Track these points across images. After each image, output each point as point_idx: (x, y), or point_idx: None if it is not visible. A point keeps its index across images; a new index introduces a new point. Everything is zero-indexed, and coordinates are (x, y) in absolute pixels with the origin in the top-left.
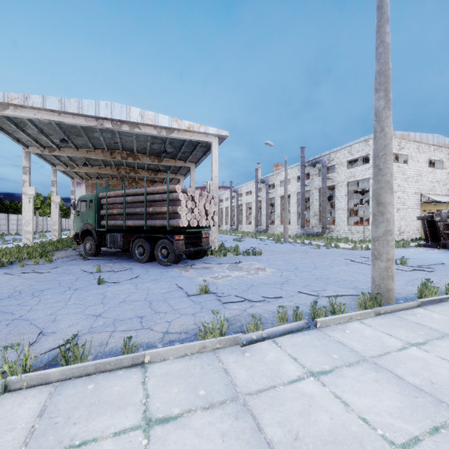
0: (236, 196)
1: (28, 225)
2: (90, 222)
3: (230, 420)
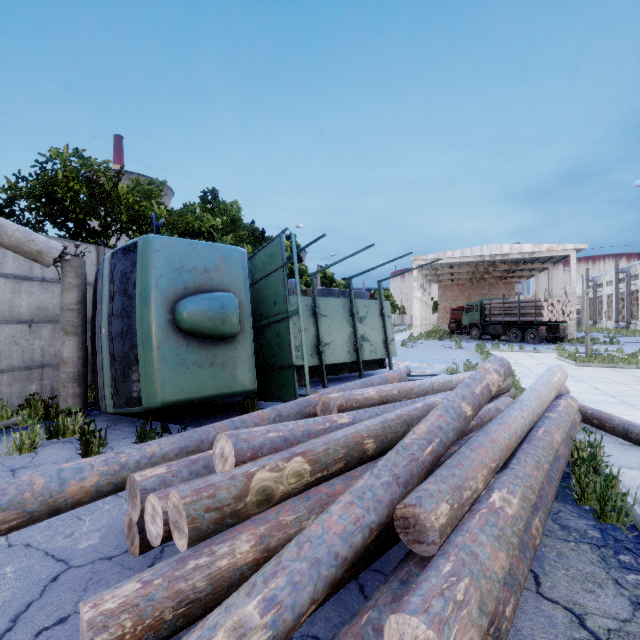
0: (626, 280)
1: (423, 321)
2: (476, 319)
3: None
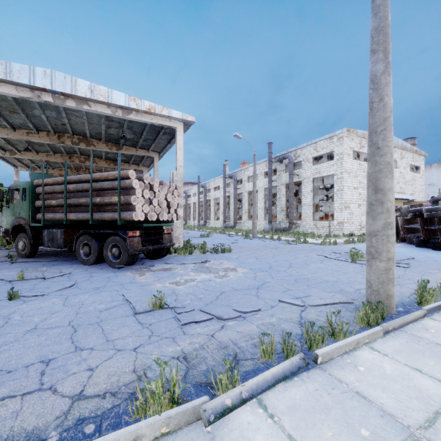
0: (204, 192)
1: None
2: (24, 216)
3: None
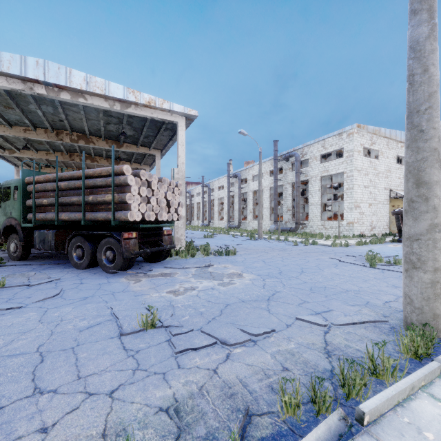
0: (208, 191)
1: None
2: (15, 216)
3: None
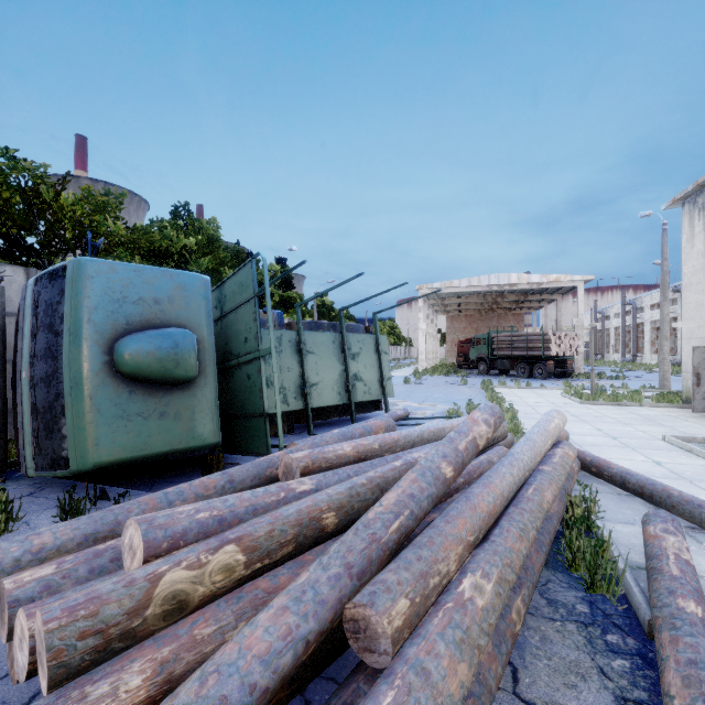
0: (632, 312)
1: (429, 354)
2: (484, 353)
3: None
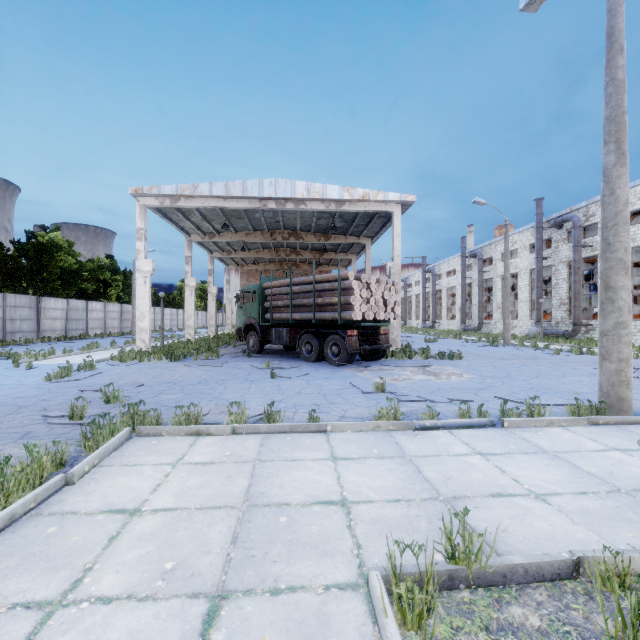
0: (432, 279)
1: (190, 319)
2: (254, 316)
3: (397, 465)
